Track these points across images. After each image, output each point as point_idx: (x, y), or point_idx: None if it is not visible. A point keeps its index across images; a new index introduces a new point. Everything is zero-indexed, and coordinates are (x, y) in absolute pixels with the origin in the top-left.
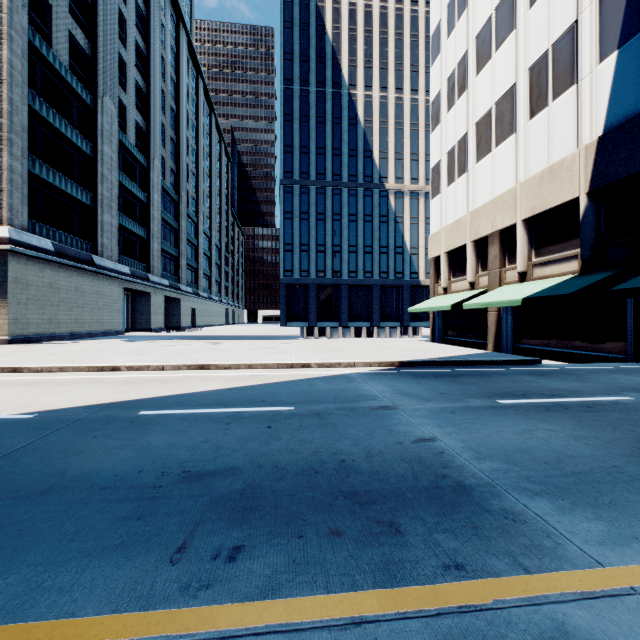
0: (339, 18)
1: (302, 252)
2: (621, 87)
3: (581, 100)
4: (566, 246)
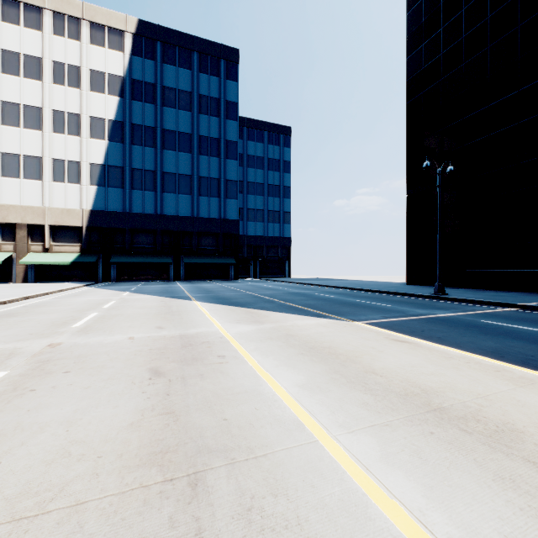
0: None
1: None
2: (98, 199)
3: (83, 192)
4: (72, 241)
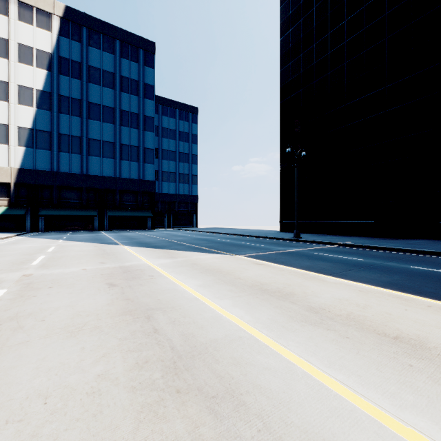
0: None
1: None
2: (27, 158)
3: (11, 152)
4: None
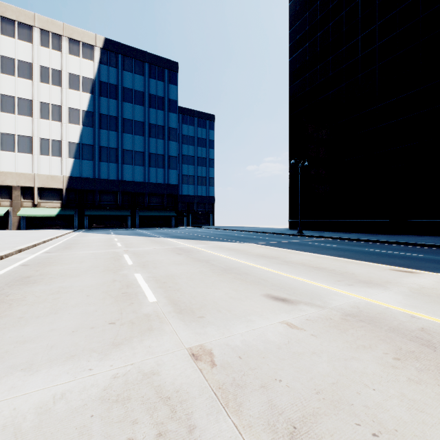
0: None
1: None
2: (75, 168)
3: (63, 163)
4: (55, 199)
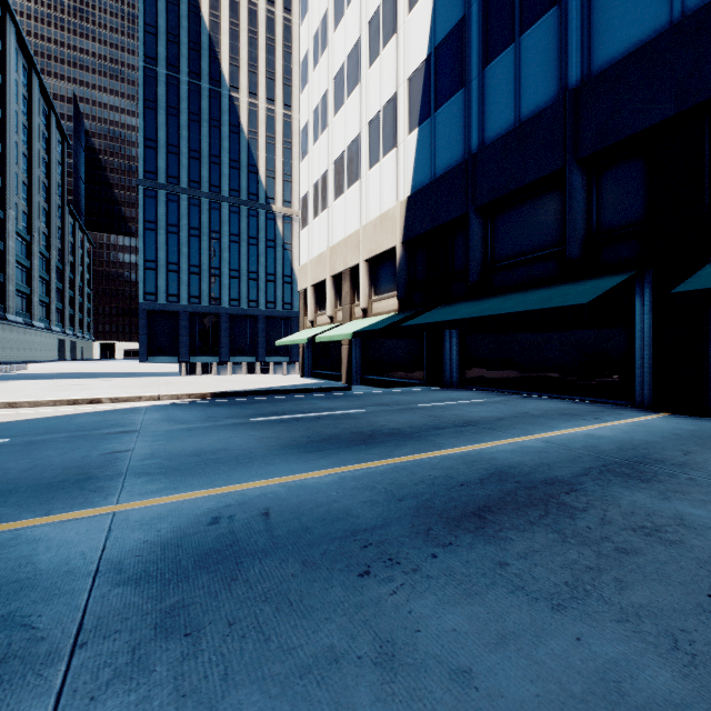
0: (218, 5)
1: (170, 272)
2: (420, 159)
3: (399, 162)
4: (393, 288)
